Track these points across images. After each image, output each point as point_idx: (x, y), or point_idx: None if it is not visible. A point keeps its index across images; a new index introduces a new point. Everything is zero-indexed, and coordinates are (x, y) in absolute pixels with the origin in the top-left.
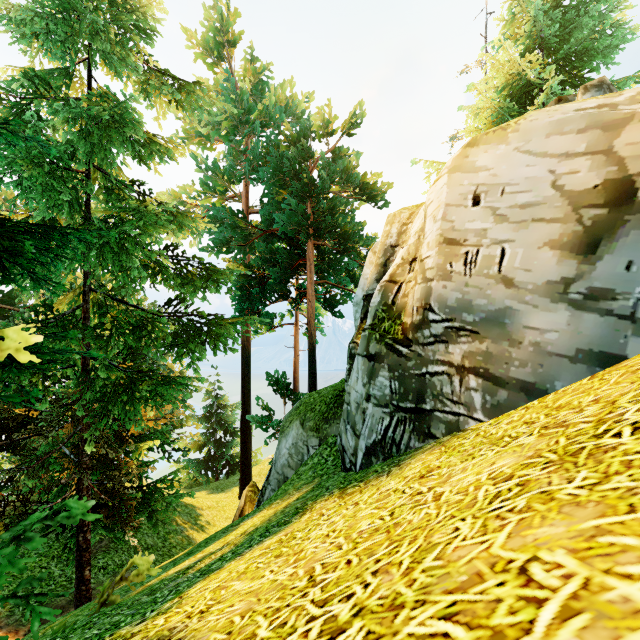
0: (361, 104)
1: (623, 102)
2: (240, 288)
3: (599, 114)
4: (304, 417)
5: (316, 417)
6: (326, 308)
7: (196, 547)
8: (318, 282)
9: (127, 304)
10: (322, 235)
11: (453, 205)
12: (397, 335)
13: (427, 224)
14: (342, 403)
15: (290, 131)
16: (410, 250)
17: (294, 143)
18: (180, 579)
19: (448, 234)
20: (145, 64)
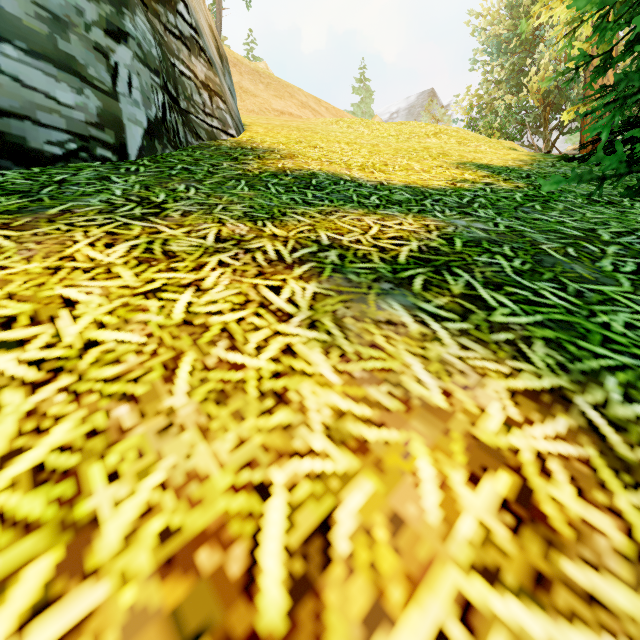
0: None
1: None
2: None
3: None
4: None
5: None
6: None
7: None
8: None
9: None
10: None
11: None
12: None
13: None
14: None
15: None
16: None
17: None
18: (459, 223)
19: None
20: None
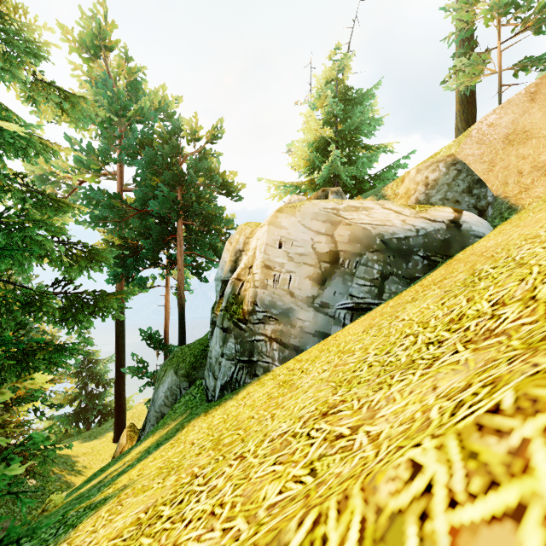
0: (221, 122)
1: (342, 209)
2: (115, 257)
3: (330, 216)
4: (177, 367)
5: (187, 366)
6: (193, 274)
7: (93, 476)
8: (187, 253)
9: (14, 285)
10: (190, 217)
11: (269, 245)
12: (240, 316)
13: (257, 251)
14: (206, 355)
15: (162, 129)
16: (249, 260)
17: (166, 140)
18: (100, 485)
19: (266, 262)
20: (31, 74)
